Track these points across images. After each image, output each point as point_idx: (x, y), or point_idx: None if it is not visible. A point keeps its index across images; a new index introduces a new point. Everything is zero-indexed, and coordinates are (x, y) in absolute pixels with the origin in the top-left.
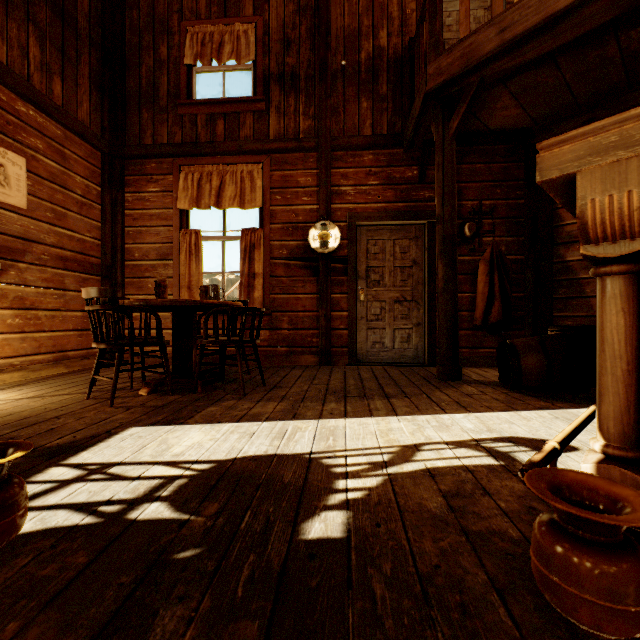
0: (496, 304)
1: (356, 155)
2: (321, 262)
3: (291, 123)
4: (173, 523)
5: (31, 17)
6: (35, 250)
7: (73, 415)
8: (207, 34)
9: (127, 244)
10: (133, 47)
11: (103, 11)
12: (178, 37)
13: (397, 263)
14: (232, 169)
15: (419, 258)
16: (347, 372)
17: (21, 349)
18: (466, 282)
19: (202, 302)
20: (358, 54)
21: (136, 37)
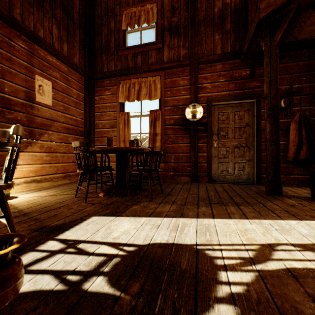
0: (304, 148)
1: (212, 66)
2: (192, 126)
3: (175, 52)
4: (109, 298)
5: (54, 15)
6: (55, 125)
7: (67, 207)
8: (132, 13)
9: (96, 121)
10: (98, 25)
11: (85, 10)
12: (119, 17)
13: (236, 125)
14: (145, 80)
15: (250, 122)
16: (207, 187)
17: (49, 171)
18: (281, 135)
19: (130, 148)
20: (213, 9)
21: (100, 20)
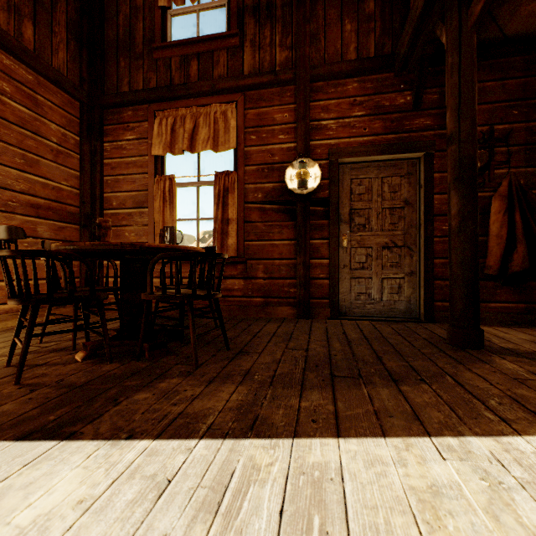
0: (519, 248)
1: (338, 84)
2: (299, 204)
3: (266, 56)
4: None
5: None
6: (1, 196)
7: None
8: None
9: (106, 193)
10: None
11: None
12: None
13: (385, 204)
14: (205, 111)
15: (412, 197)
16: (329, 329)
17: None
18: None
19: (143, 246)
20: None
21: None
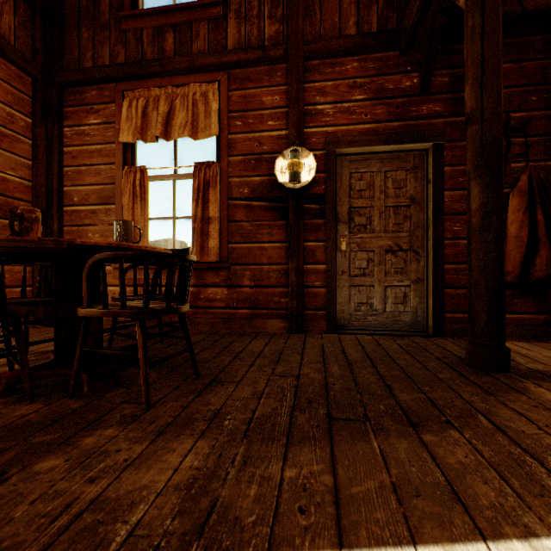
0: (543, 252)
1: (336, 63)
2: (291, 201)
3: (254, 29)
4: None
5: None
6: None
7: None
8: None
9: (65, 187)
10: None
11: None
12: None
13: (389, 202)
14: (183, 91)
15: (419, 194)
16: (326, 347)
17: None
18: None
19: (73, 243)
20: None
21: None
